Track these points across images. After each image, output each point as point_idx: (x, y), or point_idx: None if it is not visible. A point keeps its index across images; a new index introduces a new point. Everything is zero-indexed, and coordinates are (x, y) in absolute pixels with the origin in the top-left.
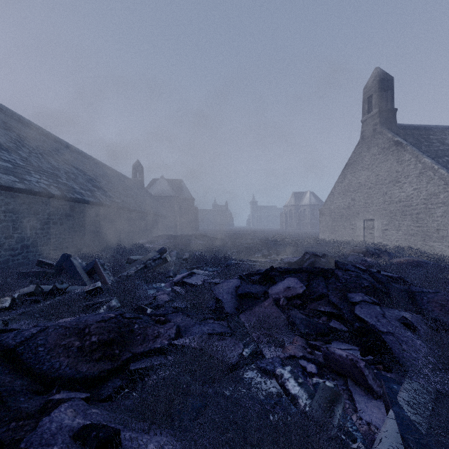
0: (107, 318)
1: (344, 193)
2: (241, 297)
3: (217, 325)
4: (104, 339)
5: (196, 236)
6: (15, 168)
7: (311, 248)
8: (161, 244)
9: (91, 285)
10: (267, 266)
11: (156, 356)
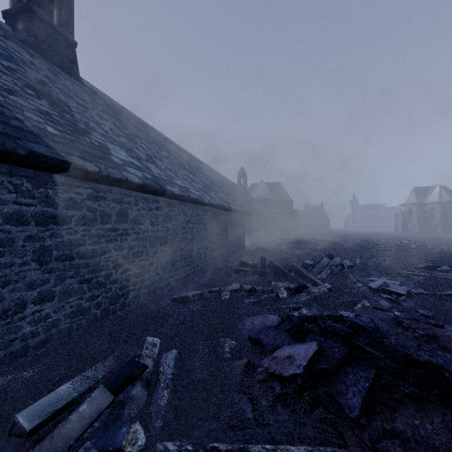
0: (394, 317)
1: None
2: None
3: None
4: (429, 334)
5: (316, 240)
6: (203, 188)
7: None
8: (286, 248)
9: (322, 286)
10: None
11: None
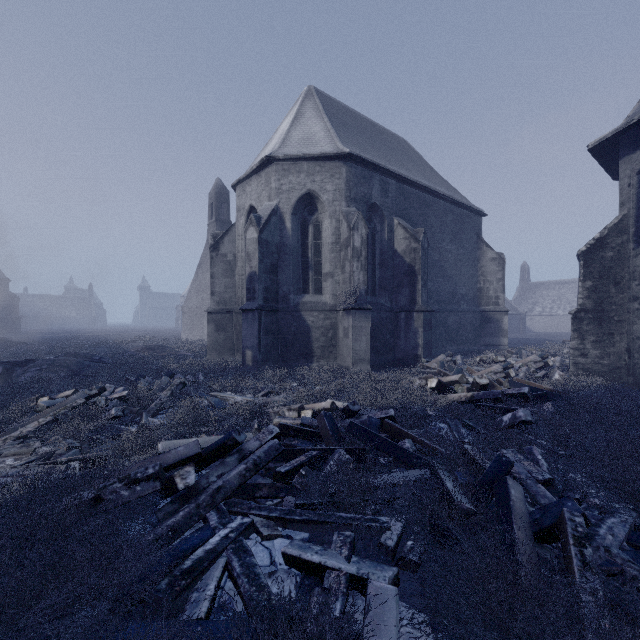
0: None
1: (197, 292)
2: None
3: None
4: None
5: None
6: None
7: None
8: None
9: None
10: None
11: None
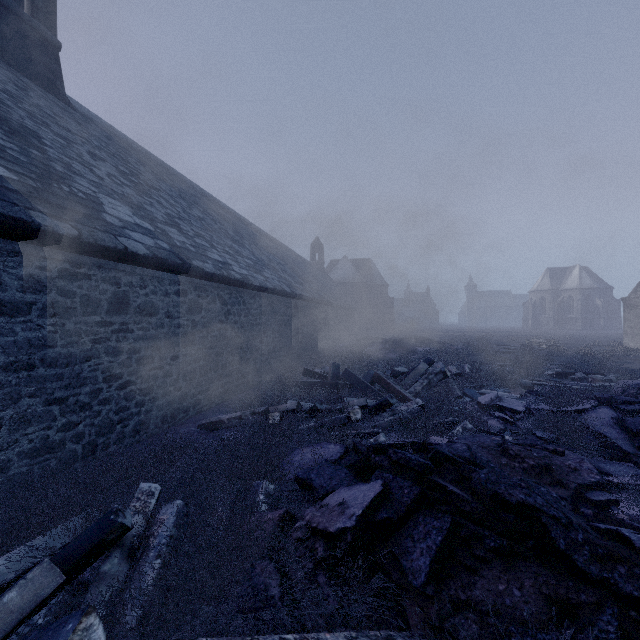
0: (501, 442)
1: None
2: (636, 434)
3: (630, 465)
4: (542, 464)
5: (416, 339)
6: (254, 264)
7: (624, 363)
8: (375, 350)
9: (413, 402)
10: (608, 392)
11: (615, 489)
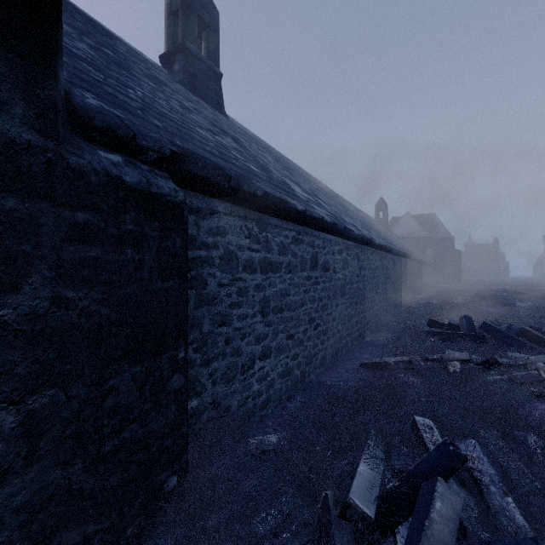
0: None
1: None
2: None
3: None
4: None
5: (509, 293)
6: (362, 225)
7: None
8: (463, 303)
9: None
10: None
11: None
